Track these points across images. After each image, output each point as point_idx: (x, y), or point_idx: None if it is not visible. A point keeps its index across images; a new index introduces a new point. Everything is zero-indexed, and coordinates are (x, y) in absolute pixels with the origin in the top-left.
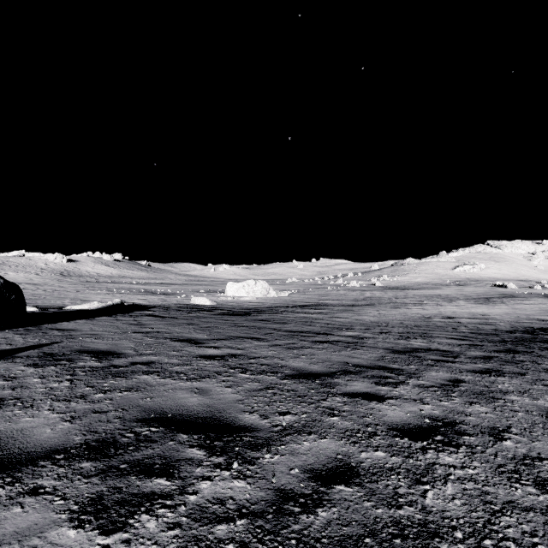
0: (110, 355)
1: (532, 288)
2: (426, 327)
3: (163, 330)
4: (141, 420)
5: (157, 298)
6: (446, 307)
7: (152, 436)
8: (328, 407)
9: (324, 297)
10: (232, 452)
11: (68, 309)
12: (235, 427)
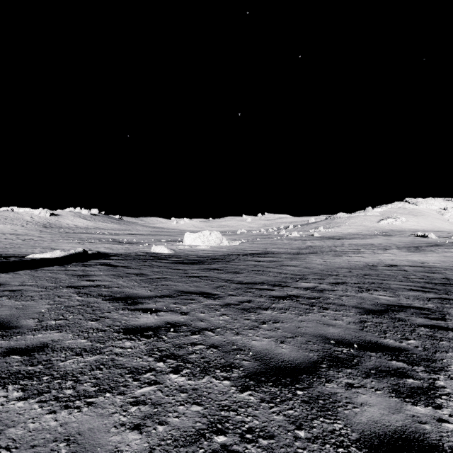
0: None
1: (449, 238)
2: (377, 276)
3: (105, 282)
4: None
5: (121, 247)
6: (383, 255)
7: None
8: None
9: (271, 246)
10: None
11: (29, 258)
12: None
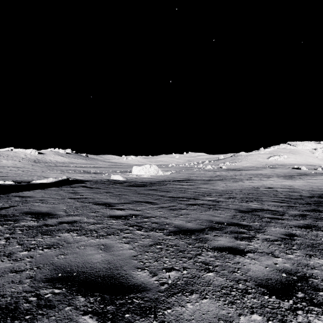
0: (47, 216)
1: (316, 169)
2: (257, 194)
3: (89, 196)
4: (49, 280)
5: (90, 175)
6: (266, 181)
7: (53, 299)
8: (203, 261)
9: (192, 175)
10: (122, 320)
11: (33, 182)
12: (127, 287)
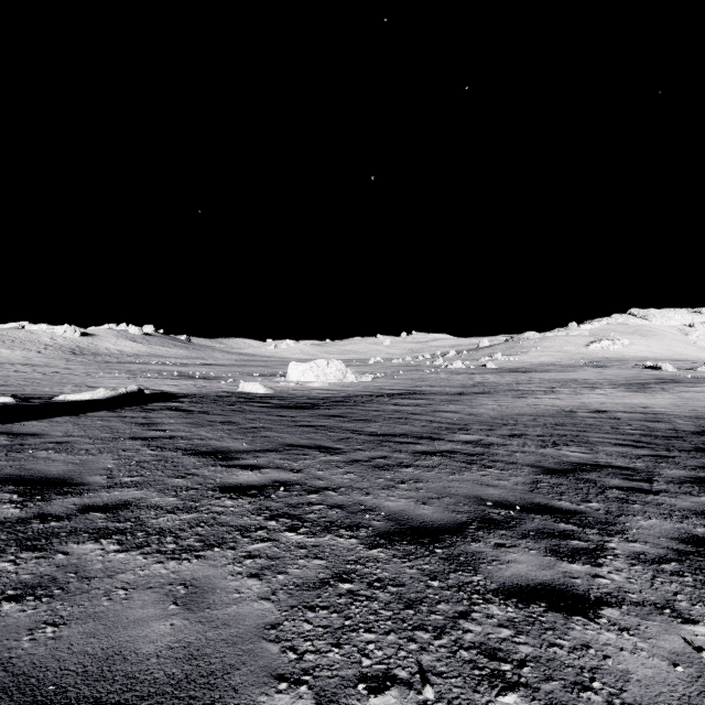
0: (55, 489)
1: (694, 370)
2: (574, 426)
3: (181, 433)
4: None
5: (193, 384)
6: (589, 397)
7: None
8: (481, 645)
9: (421, 382)
10: None
11: (60, 399)
12: None
